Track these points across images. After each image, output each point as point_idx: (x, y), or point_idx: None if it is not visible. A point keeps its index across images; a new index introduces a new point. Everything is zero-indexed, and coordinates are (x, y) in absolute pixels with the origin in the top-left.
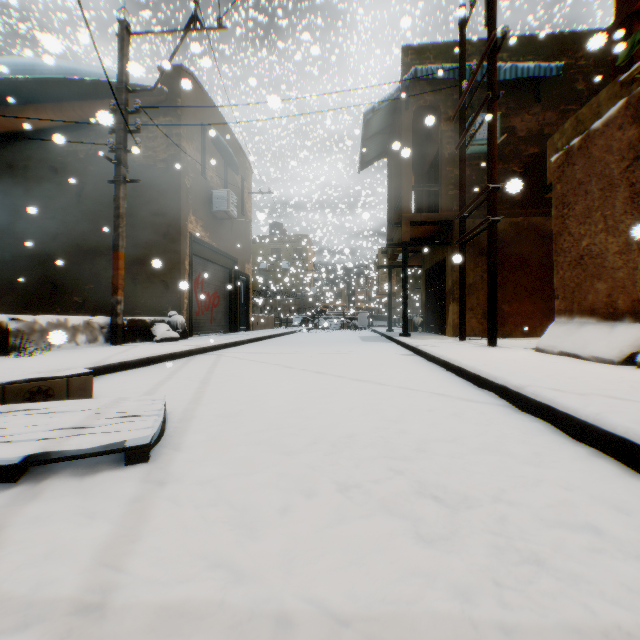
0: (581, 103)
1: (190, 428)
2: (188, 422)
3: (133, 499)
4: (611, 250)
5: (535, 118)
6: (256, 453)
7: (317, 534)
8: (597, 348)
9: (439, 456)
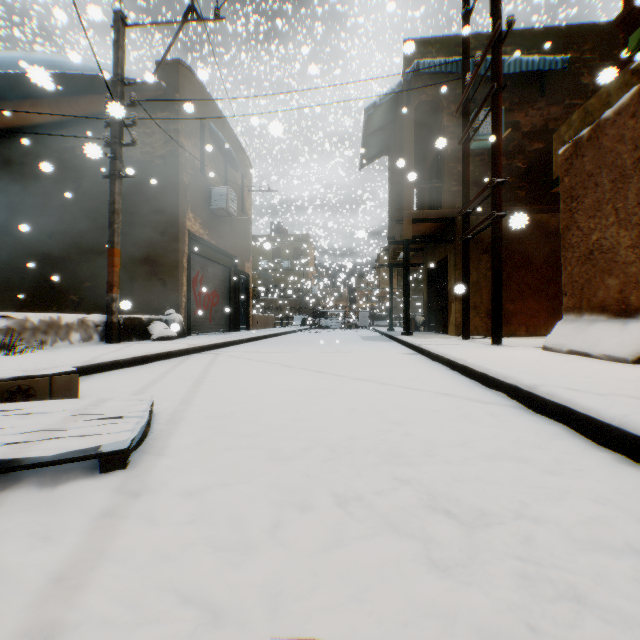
0: (586, 97)
1: (177, 431)
2: (176, 424)
3: (102, 514)
4: (623, 244)
5: (539, 113)
6: (246, 459)
7: (311, 559)
8: (609, 346)
9: (449, 463)
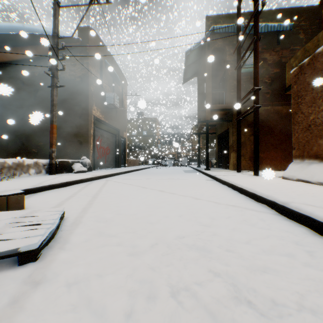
0: (302, 45)
1: (75, 231)
2: (76, 226)
3: (8, 303)
4: None
5: (277, 53)
6: (114, 253)
7: None
8: (321, 177)
9: (243, 257)
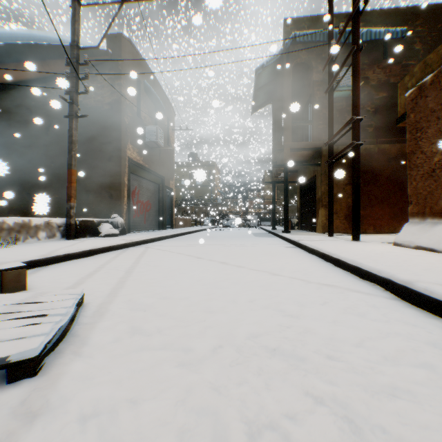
0: (418, 59)
1: (99, 325)
2: (100, 317)
3: None
4: None
5: (383, 71)
6: (157, 363)
7: None
8: None
9: (356, 369)
